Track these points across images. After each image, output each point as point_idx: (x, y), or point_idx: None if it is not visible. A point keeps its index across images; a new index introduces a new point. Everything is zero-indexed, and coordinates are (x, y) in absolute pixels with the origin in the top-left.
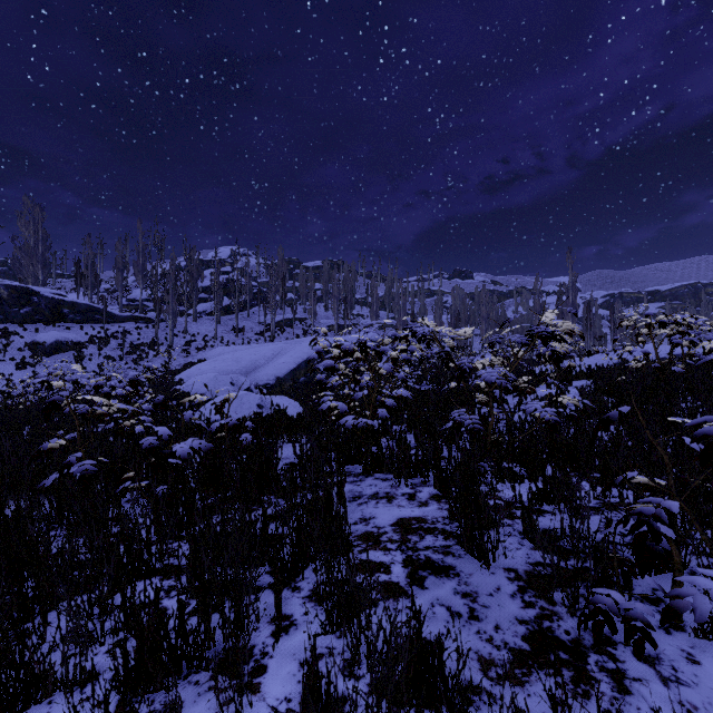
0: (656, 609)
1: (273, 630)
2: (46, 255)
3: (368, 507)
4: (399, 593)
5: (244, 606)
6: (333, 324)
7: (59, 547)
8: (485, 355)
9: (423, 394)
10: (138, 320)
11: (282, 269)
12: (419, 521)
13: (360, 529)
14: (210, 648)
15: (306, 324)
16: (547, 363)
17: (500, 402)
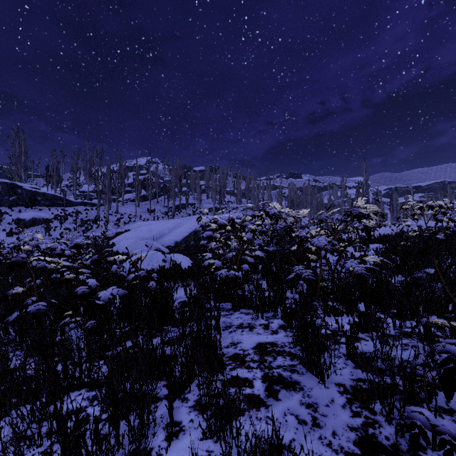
0: (452, 419)
1: (167, 434)
2: (26, 162)
3: (236, 334)
4: (260, 404)
5: (146, 414)
6: (212, 207)
7: (16, 366)
8: (309, 227)
9: (271, 253)
10: (86, 204)
11: (179, 171)
12: (272, 346)
13: (231, 351)
14: (118, 450)
15: (195, 207)
16: (352, 233)
17: (326, 260)
